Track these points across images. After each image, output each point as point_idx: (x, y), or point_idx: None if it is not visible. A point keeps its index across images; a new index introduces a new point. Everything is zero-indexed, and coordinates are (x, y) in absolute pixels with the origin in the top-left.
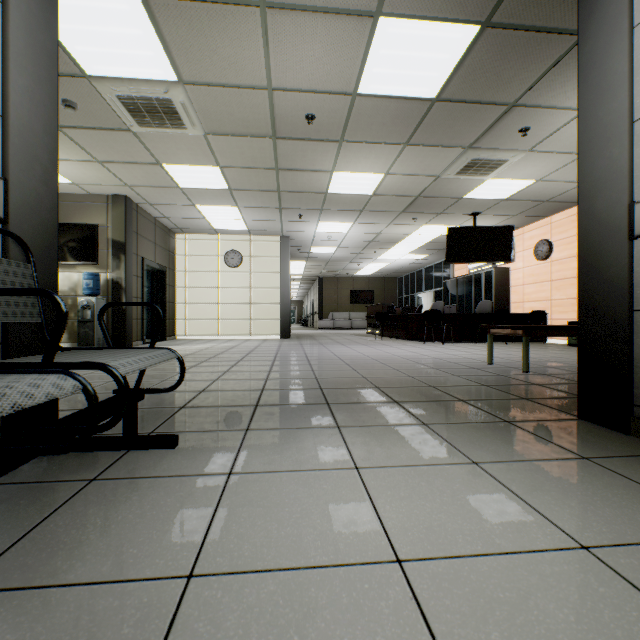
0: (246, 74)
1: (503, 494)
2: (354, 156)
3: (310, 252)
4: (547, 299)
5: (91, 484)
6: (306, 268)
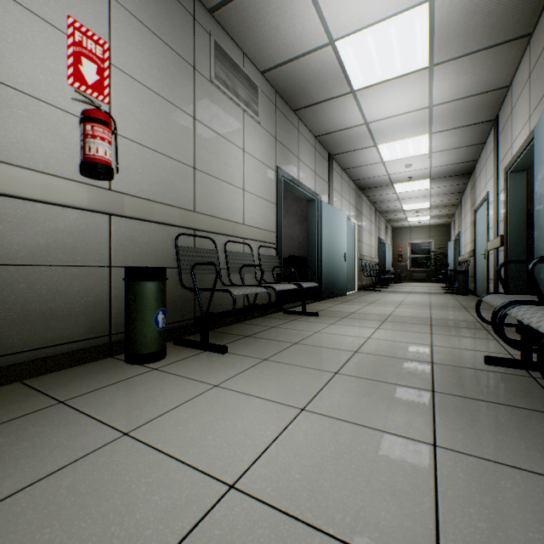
0: None
1: (184, 408)
2: None
3: None
4: None
5: None
6: None
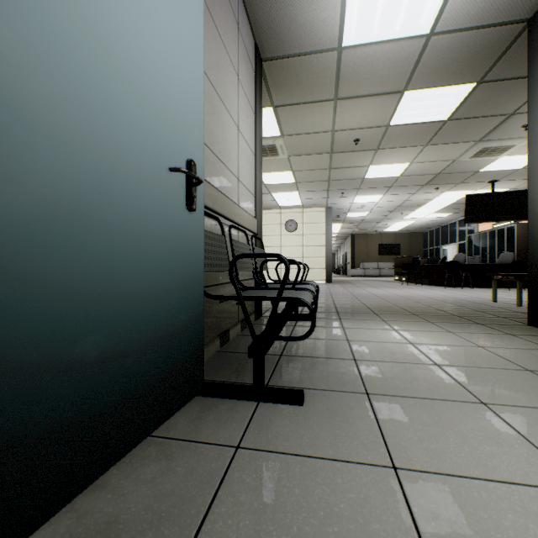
0: (320, 127)
1: (457, 338)
2: (386, 156)
3: (346, 216)
4: None
5: (295, 326)
6: (341, 228)
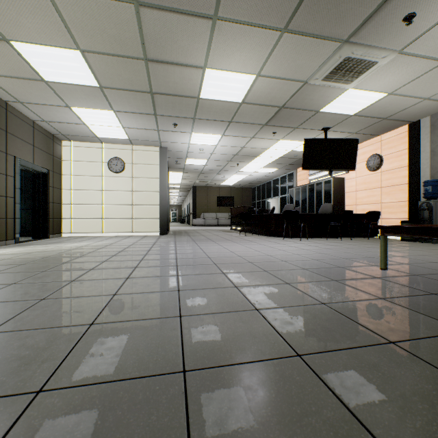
0: None
1: None
2: (228, 45)
3: (185, 164)
4: (378, 202)
5: None
6: (183, 178)
